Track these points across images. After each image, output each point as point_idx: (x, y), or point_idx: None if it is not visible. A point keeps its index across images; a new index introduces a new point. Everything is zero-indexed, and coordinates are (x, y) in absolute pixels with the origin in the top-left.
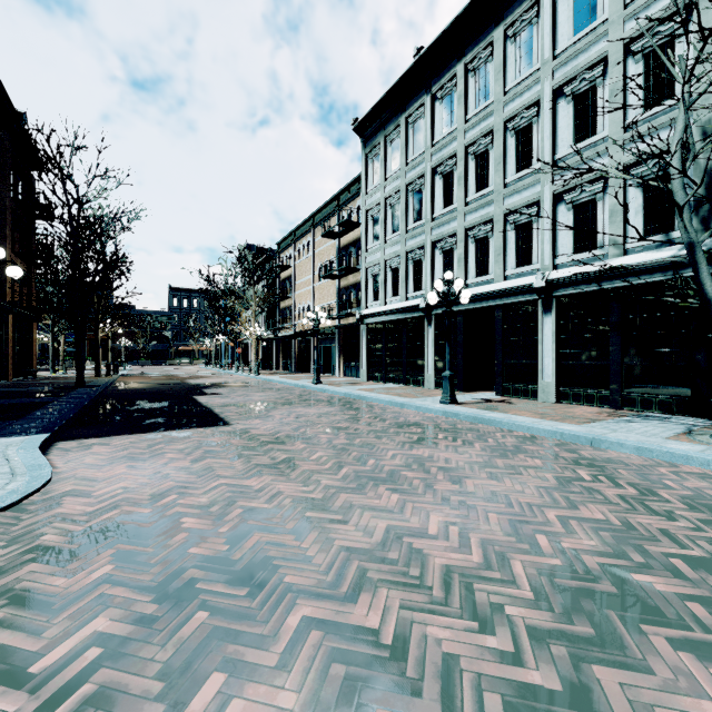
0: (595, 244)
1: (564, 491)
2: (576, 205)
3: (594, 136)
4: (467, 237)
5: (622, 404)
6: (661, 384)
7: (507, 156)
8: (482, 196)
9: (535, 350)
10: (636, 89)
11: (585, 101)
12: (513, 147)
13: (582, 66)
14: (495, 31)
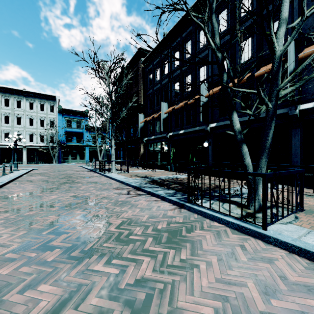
0: (33, 141)
1: (49, 166)
2: (30, 134)
3: (33, 126)
4: (2, 131)
5: (37, 163)
6: (42, 160)
7: (15, 120)
8: (7, 125)
9: (22, 156)
10: (39, 123)
11: (32, 120)
12: (16, 119)
13: (31, 115)
14: (12, 96)
